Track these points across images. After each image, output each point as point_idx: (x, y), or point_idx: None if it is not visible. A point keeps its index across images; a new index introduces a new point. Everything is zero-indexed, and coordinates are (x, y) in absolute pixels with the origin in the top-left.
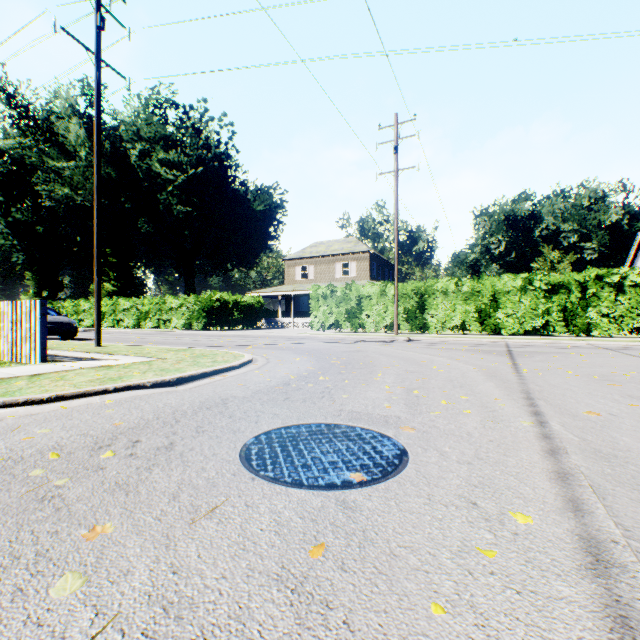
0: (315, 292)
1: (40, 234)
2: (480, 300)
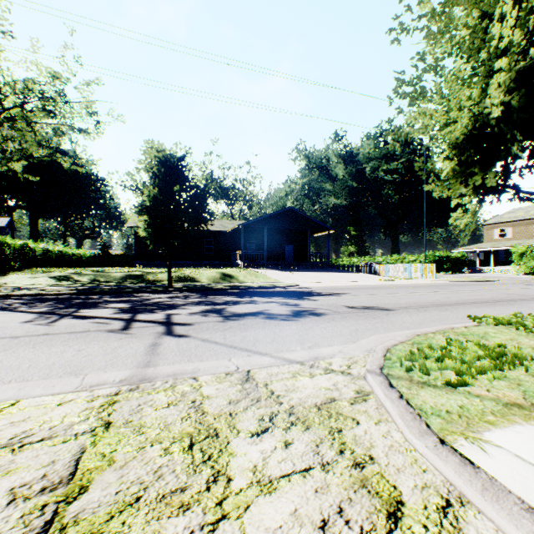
0: (516, 251)
1: None
2: None
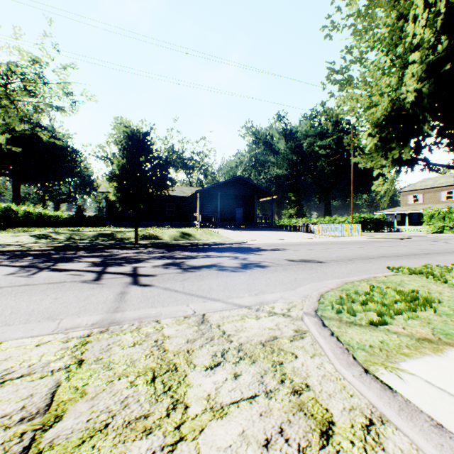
0: (426, 214)
1: None
2: None
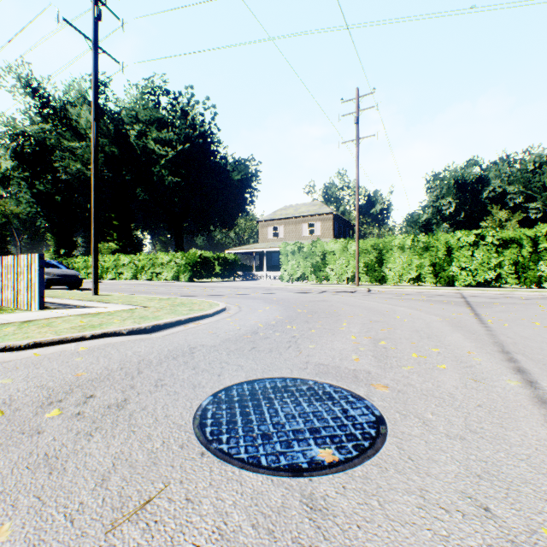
0: (284, 248)
1: (58, 202)
2: (435, 255)
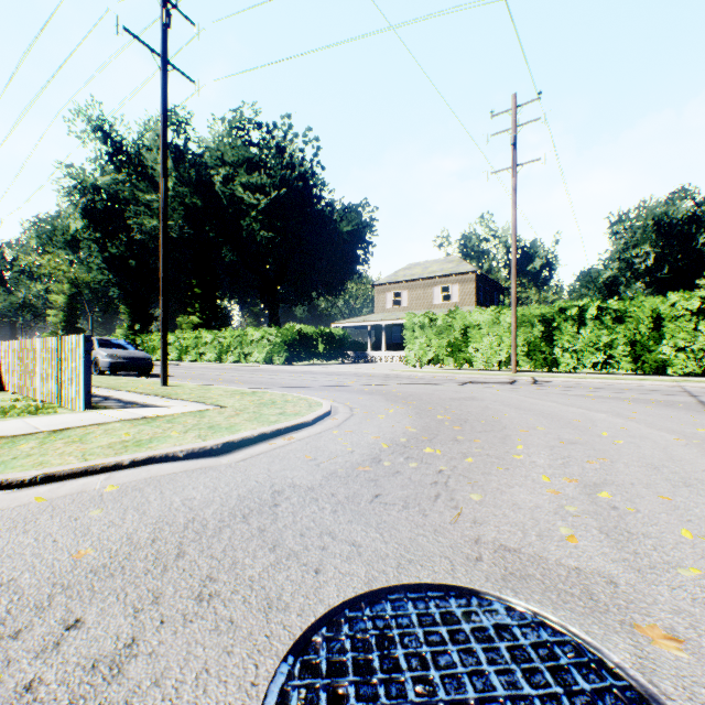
0: (410, 321)
1: (132, 268)
2: (634, 328)
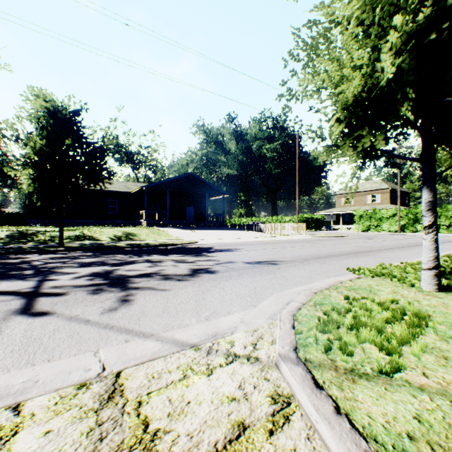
0: (357, 214)
1: None
2: (446, 217)
